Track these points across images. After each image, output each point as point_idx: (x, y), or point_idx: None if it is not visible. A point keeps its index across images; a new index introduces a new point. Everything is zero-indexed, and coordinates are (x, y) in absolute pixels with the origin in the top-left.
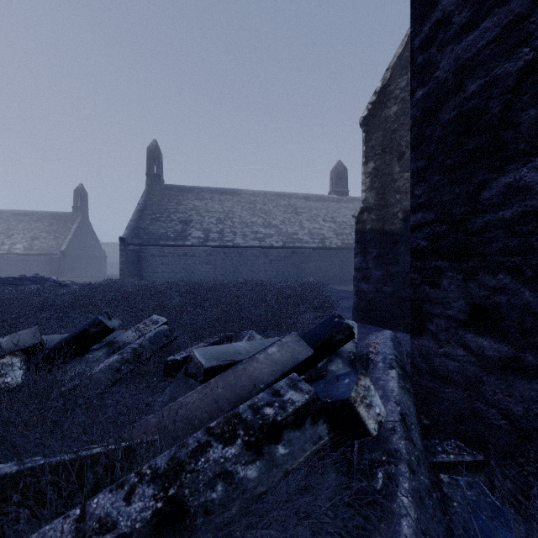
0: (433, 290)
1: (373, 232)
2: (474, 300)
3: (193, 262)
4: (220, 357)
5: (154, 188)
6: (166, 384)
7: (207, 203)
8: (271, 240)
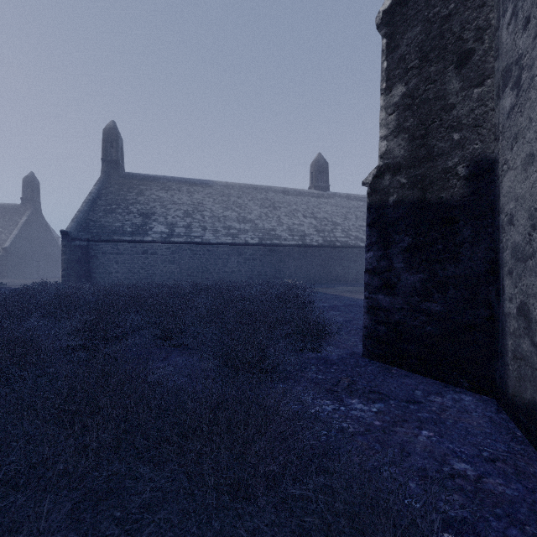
0: None
1: (403, 206)
2: None
3: (155, 261)
4: None
5: (111, 176)
6: None
7: (173, 194)
8: (246, 237)
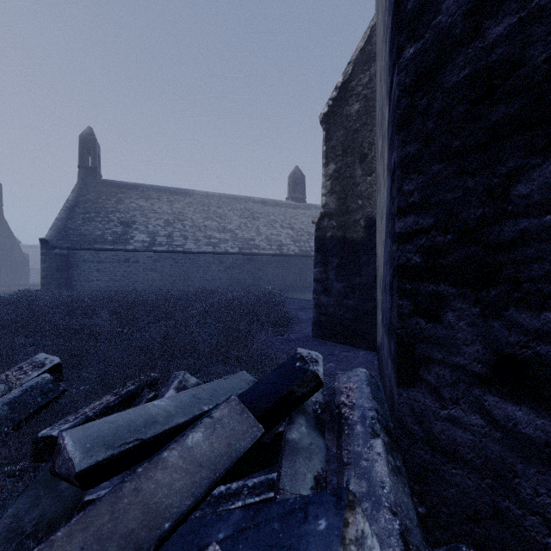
0: (431, 325)
1: (334, 240)
2: (500, 347)
3: (136, 269)
4: (116, 439)
5: (88, 183)
6: (16, 494)
7: (153, 202)
8: (227, 246)
